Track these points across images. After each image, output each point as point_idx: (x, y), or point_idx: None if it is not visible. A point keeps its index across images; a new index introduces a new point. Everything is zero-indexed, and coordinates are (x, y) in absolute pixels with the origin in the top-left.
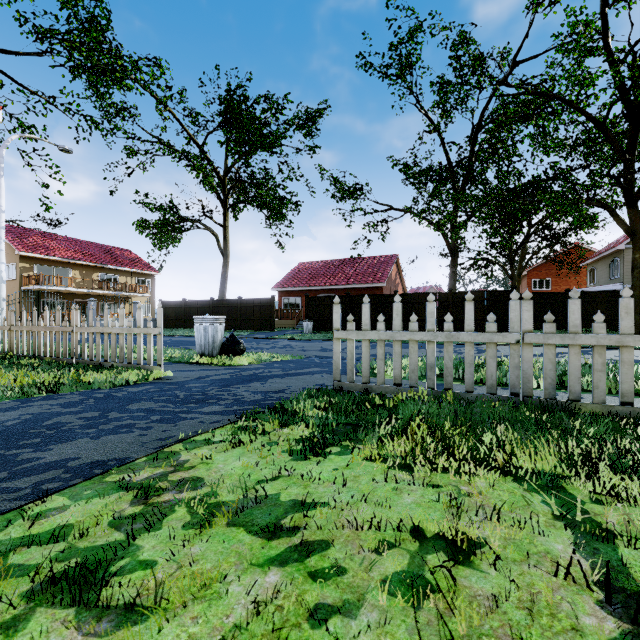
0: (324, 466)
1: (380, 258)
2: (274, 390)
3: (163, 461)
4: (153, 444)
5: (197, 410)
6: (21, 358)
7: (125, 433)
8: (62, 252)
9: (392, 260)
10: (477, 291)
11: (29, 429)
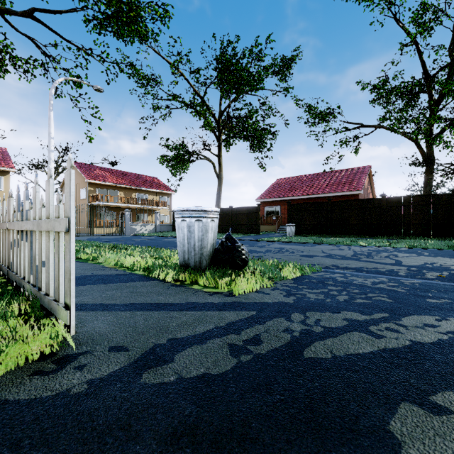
0: None
1: (352, 170)
2: None
3: None
4: None
5: None
6: None
7: None
8: (113, 179)
9: (366, 170)
10: None
11: None
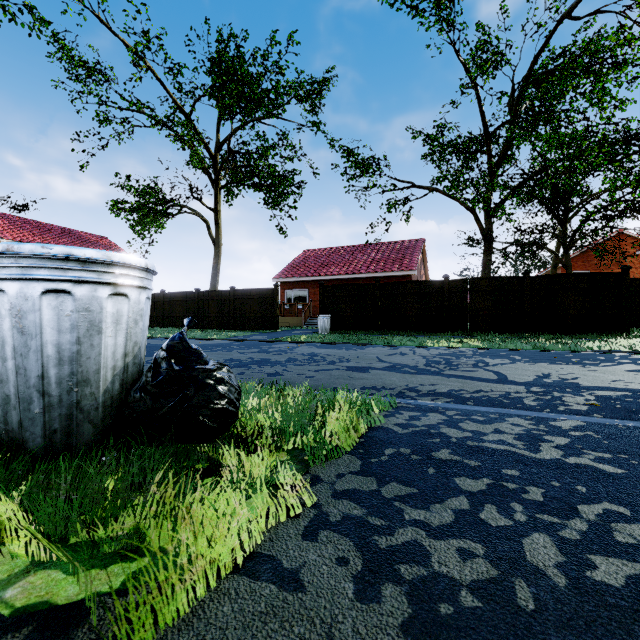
0: None
1: (403, 243)
2: None
3: None
4: None
5: None
6: None
7: None
8: (14, 234)
9: (419, 244)
10: (568, 274)
11: None
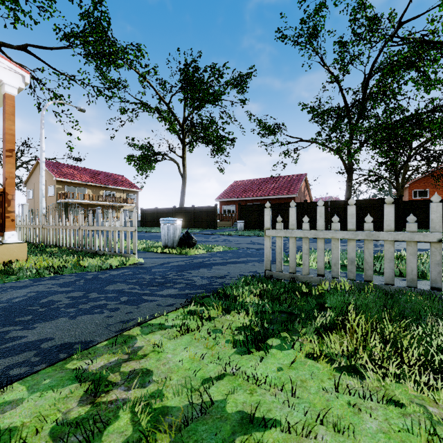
0: (267, 363)
1: (293, 176)
2: (217, 276)
3: (120, 346)
4: (116, 327)
5: (157, 293)
6: (47, 247)
7: (97, 314)
8: (81, 177)
9: (302, 178)
10: (370, 199)
11: (28, 306)
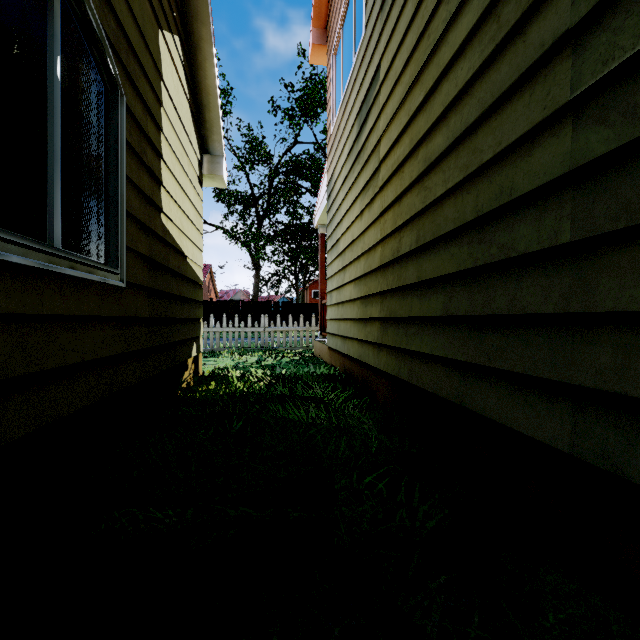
0: (212, 358)
1: None
2: None
3: None
4: None
5: None
6: None
7: None
8: None
9: (206, 269)
10: (270, 301)
11: None
